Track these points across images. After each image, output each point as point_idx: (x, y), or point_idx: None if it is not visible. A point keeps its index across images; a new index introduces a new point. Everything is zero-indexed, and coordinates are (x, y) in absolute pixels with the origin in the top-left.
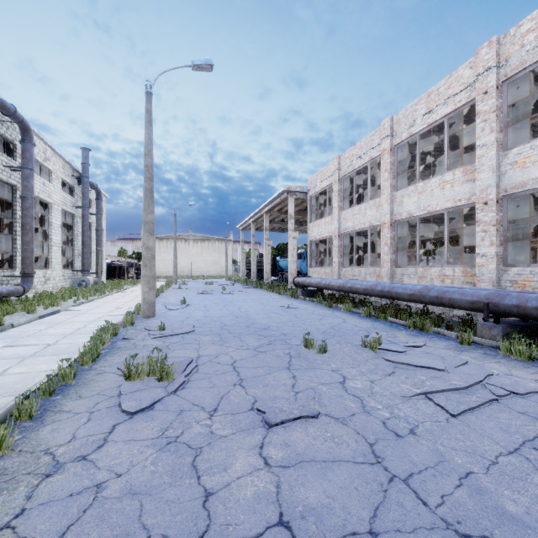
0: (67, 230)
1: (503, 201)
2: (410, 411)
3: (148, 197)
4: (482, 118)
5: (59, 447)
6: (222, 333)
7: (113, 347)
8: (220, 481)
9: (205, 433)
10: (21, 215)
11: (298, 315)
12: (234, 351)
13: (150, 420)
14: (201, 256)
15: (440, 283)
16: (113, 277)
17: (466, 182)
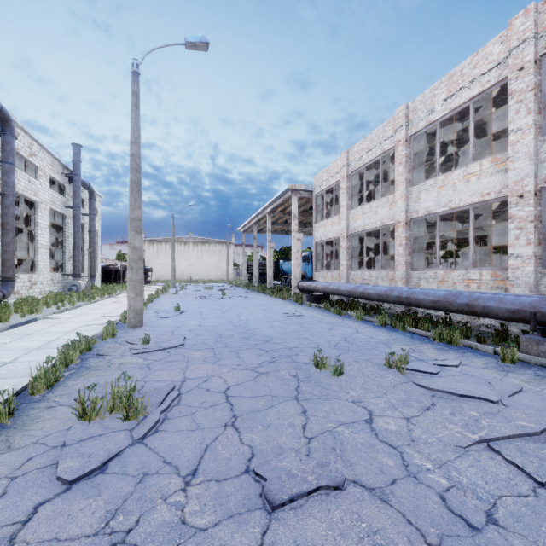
0: (57, 231)
1: (542, 193)
2: (475, 474)
3: (134, 191)
4: (516, 98)
5: None
6: (216, 347)
7: (81, 367)
8: None
9: (172, 523)
10: (1, 214)
11: (304, 324)
12: (228, 372)
13: (93, 495)
14: (201, 260)
15: (465, 288)
16: (108, 282)
17: (495, 173)
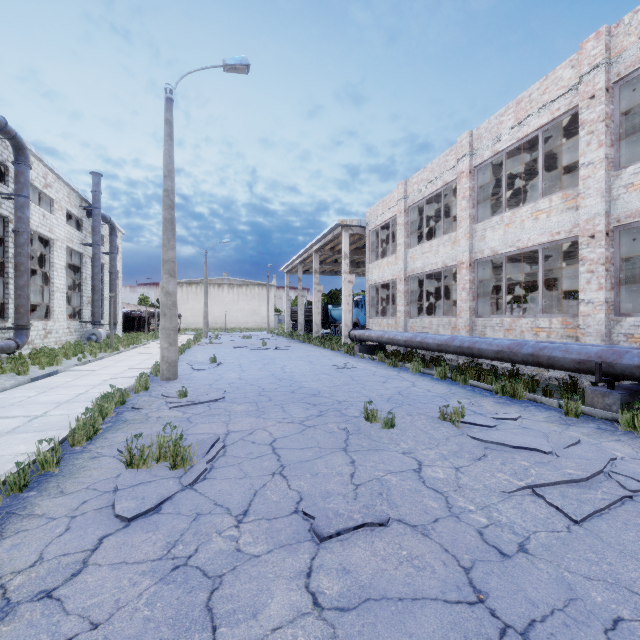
0: (74, 273)
1: (615, 233)
2: (515, 514)
3: (168, 230)
4: (587, 129)
5: (15, 576)
6: (259, 400)
7: (117, 420)
8: (246, 636)
9: (229, 551)
10: (14, 253)
11: (355, 377)
12: (274, 426)
13: (152, 530)
14: (237, 305)
15: (533, 337)
16: (130, 330)
17: (566, 211)
